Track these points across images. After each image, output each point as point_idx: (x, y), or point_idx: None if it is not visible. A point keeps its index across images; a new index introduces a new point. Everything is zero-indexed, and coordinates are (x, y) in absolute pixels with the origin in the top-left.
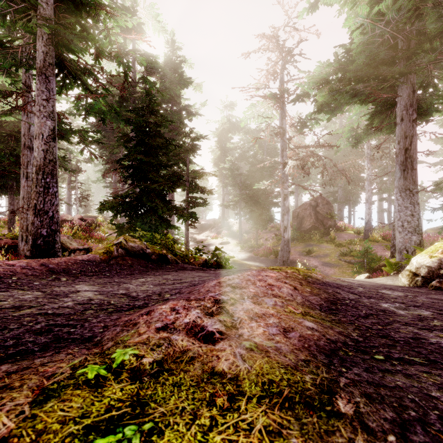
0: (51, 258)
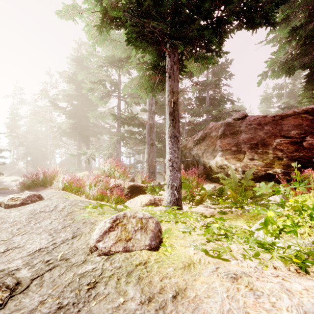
0: None
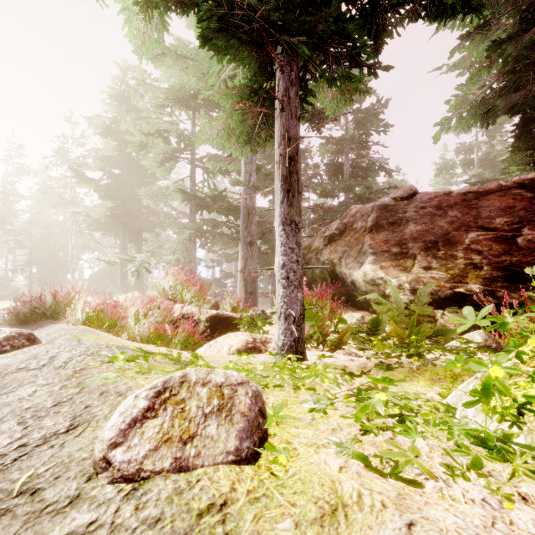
0: None
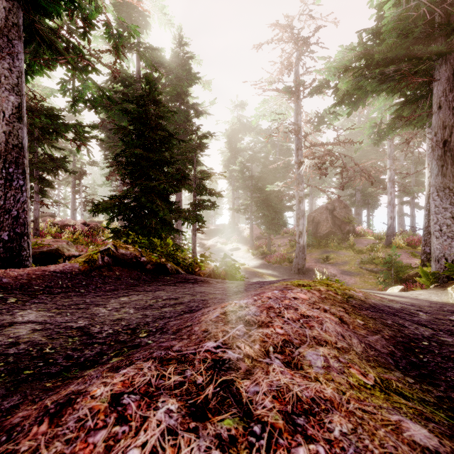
0: (10, 269)
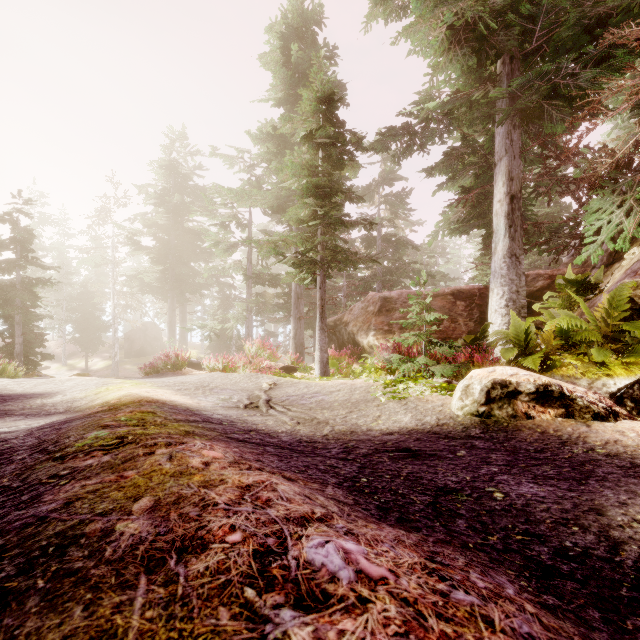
0: None
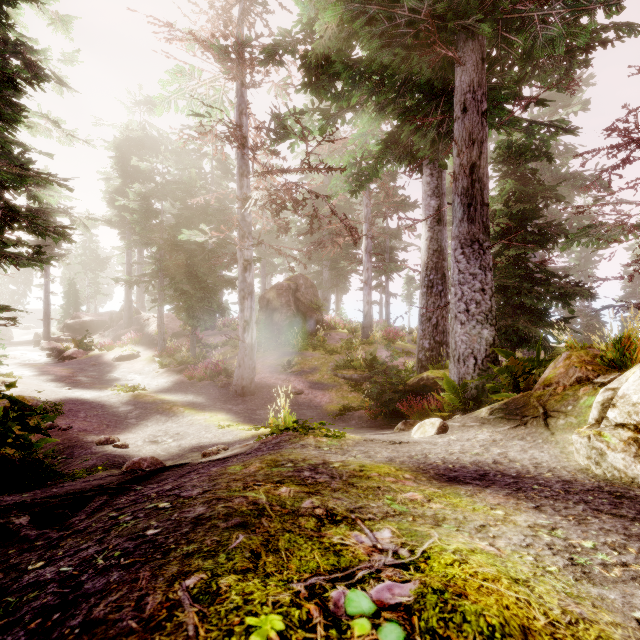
0: None
